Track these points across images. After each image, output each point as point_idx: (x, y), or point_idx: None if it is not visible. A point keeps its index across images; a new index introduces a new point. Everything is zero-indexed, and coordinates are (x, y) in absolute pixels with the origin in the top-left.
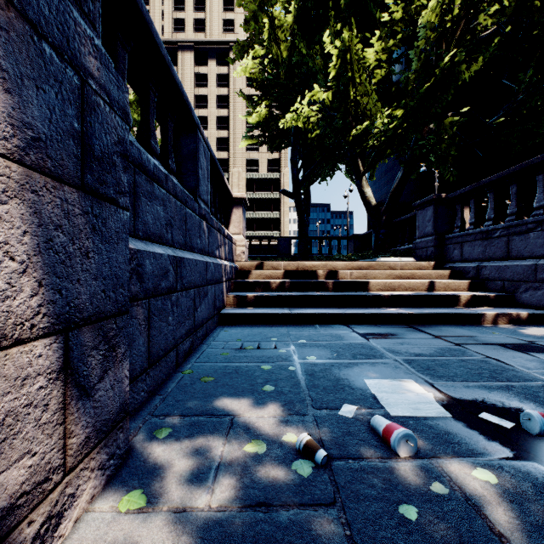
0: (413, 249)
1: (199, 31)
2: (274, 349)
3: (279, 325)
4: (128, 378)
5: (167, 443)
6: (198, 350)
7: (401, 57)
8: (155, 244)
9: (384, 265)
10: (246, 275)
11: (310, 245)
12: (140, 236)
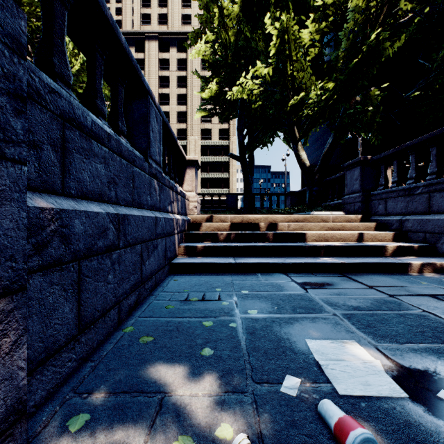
0: (342, 204)
1: (162, 24)
2: (218, 301)
3: (224, 273)
4: (25, 369)
5: (79, 440)
6: (145, 302)
7: (331, 41)
8: (92, 202)
9: (318, 218)
10: (197, 227)
11: (254, 200)
12: (72, 194)
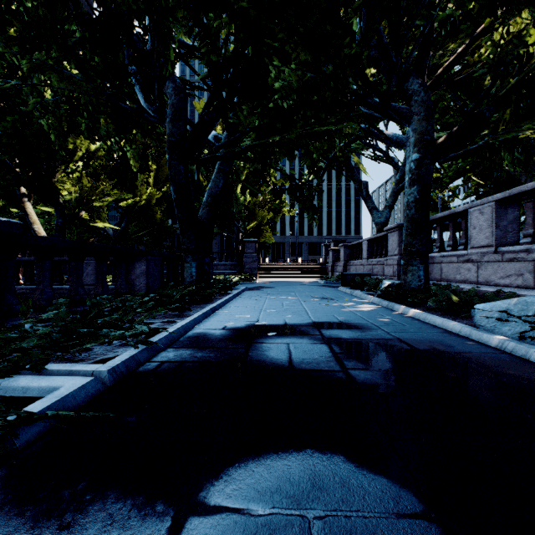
0: None
1: None
2: None
3: None
4: None
5: None
6: None
7: None
8: None
9: None
10: None
11: None
12: None
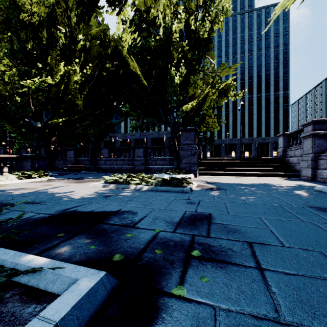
0: None
1: None
2: None
3: None
4: None
5: None
6: None
7: None
8: None
9: None
10: None
11: None
12: None
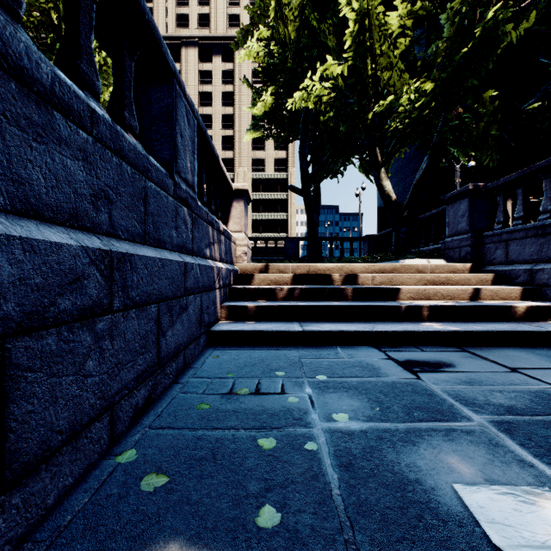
0: (442, 249)
1: (203, 27)
2: (281, 395)
3: (287, 346)
4: None
5: None
6: (165, 397)
7: (421, 38)
8: (54, 226)
9: (411, 268)
10: (248, 280)
11: (320, 246)
12: None
